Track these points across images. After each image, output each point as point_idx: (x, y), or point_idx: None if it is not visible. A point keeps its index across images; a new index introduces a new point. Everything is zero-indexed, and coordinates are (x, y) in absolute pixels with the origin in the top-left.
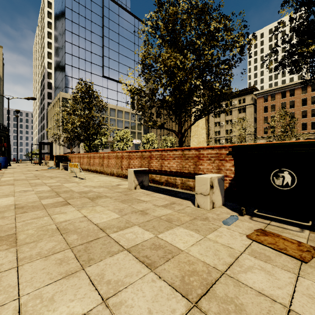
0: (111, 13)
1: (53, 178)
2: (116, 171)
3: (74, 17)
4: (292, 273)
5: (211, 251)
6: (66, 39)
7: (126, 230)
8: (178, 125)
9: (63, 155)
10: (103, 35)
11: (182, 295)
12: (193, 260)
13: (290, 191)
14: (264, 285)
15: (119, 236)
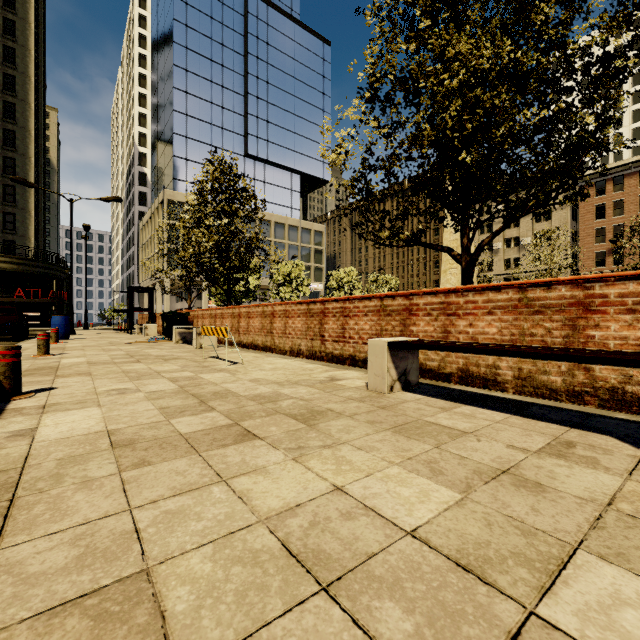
0: (262, 26)
1: (170, 361)
2: (307, 345)
3: (189, 40)
4: None
5: None
6: (175, 83)
7: (577, 583)
8: (462, 233)
9: (178, 312)
10: (245, 72)
11: None
12: None
13: None
14: None
15: (605, 633)
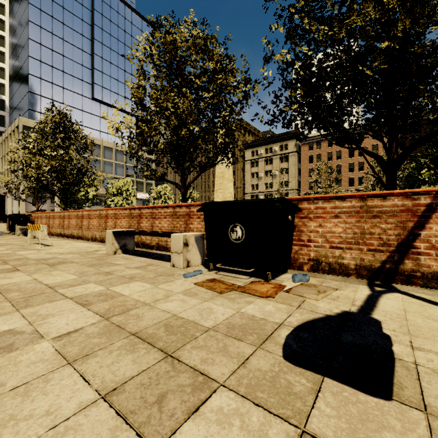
0: (106, 7)
1: (2, 246)
2: (99, 234)
3: (43, 4)
4: (202, 300)
5: (151, 294)
6: (31, 35)
7: (78, 286)
8: (181, 177)
9: (21, 214)
10: (92, 38)
11: (101, 316)
12: (129, 300)
13: (241, 243)
14: (172, 307)
15: (68, 291)
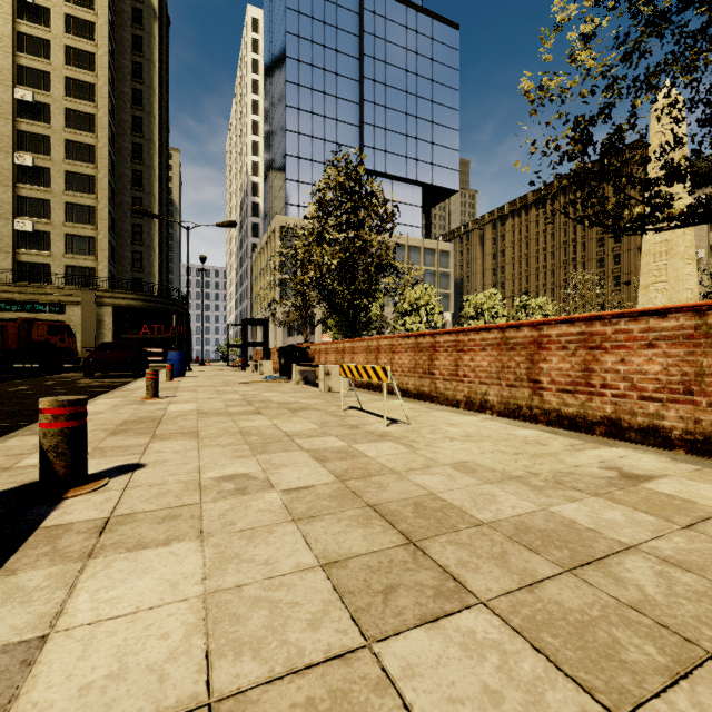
0: (379, 22)
1: (299, 413)
2: (500, 394)
3: (302, 52)
4: None
5: None
6: (288, 101)
7: None
8: None
9: (297, 346)
10: (361, 77)
11: None
12: None
13: None
14: None
15: None
